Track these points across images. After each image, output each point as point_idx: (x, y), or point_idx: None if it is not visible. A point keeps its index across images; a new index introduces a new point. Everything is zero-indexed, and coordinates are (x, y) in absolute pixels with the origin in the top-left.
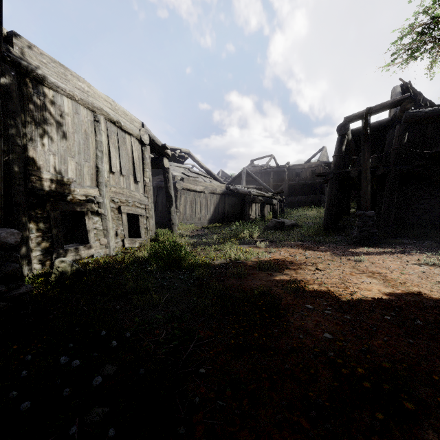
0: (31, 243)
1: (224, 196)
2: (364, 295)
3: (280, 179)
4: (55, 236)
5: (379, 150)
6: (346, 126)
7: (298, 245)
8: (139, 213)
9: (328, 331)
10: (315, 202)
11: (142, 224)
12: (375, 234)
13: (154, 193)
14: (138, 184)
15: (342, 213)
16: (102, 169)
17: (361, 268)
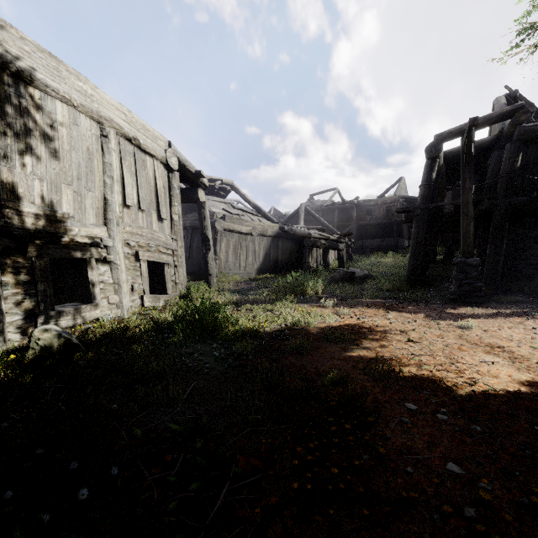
0: (4, 304)
1: (277, 240)
2: (489, 385)
3: (346, 218)
4: (41, 293)
5: (476, 180)
6: (437, 146)
7: (377, 304)
8: (164, 261)
9: (453, 458)
10: (392, 247)
11: (169, 275)
12: (481, 288)
13: (187, 235)
14: (163, 222)
15: (428, 261)
16: (112, 201)
17: (471, 339)
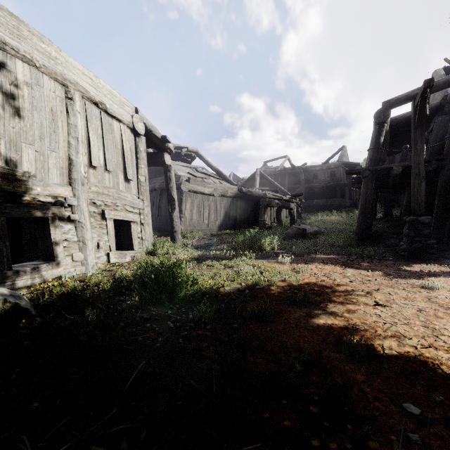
0: None
1: (236, 200)
2: None
3: (295, 181)
4: None
5: None
6: (386, 111)
7: (332, 260)
8: (130, 219)
9: None
10: (335, 206)
11: (135, 233)
12: (433, 246)
13: (157, 196)
14: (130, 183)
15: None
16: (77, 162)
17: (442, 302)
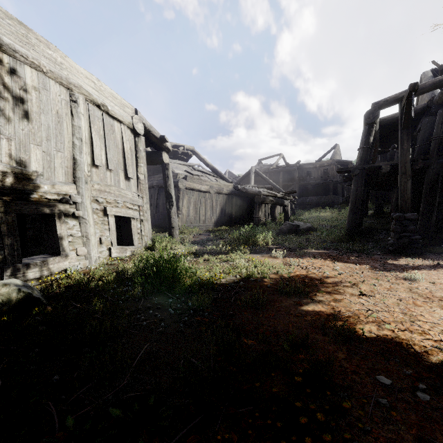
0: None
1: (231, 197)
2: None
3: (289, 178)
4: (8, 247)
5: None
6: (375, 112)
7: (322, 255)
8: (130, 215)
9: None
10: (328, 203)
11: (135, 228)
12: (418, 241)
13: (154, 193)
14: (130, 181)
15: None
16: (81, 161)
17: (422, 292)
